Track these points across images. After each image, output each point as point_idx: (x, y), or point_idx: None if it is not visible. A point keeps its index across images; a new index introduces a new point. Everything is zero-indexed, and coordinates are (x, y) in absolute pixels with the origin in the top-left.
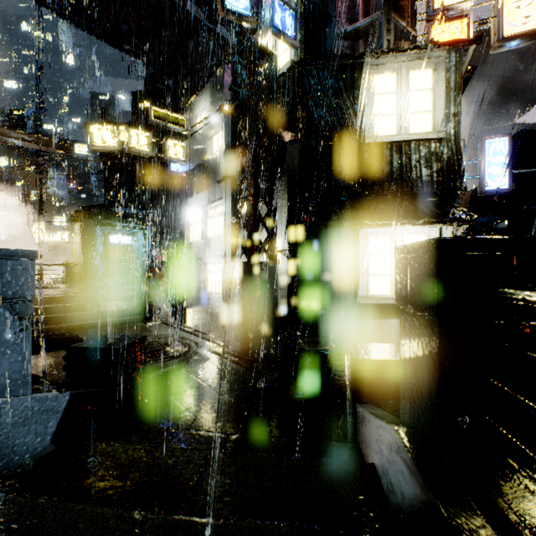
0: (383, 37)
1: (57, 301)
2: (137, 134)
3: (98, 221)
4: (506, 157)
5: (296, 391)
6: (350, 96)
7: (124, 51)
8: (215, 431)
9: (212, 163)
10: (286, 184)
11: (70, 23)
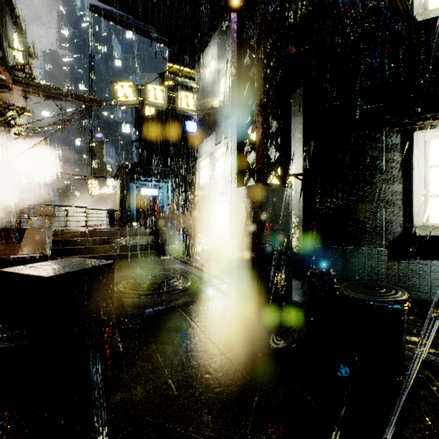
0: None
1: (88, 234)
2: (154, 88)
3: (132, 177)
4: None
5: (338, 366)
6: None
7: (152, 39)
8: (202, 437)
9: (219, 106)
10: (300, 97)
11: (113, 22)
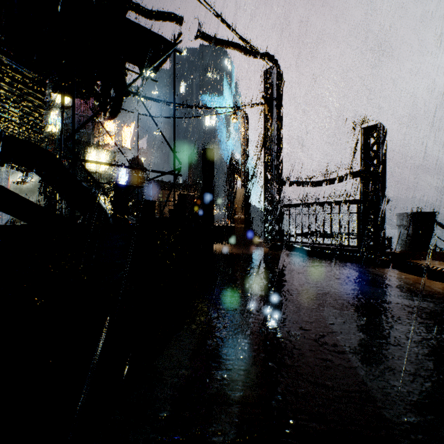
0: (92, 140)
1: None
2: None
3: None
4: (125, 176)
5: None
6: (82, 155)
7: None
8: None
9: None
10: None
11: None
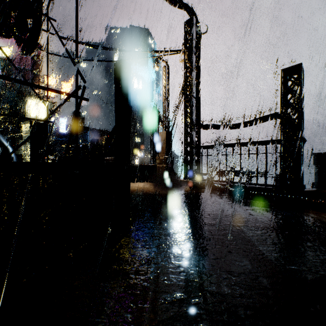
0: (31, 90)
1: None
2: None
3: None
4: (65, 124)
5: None
6: (21, 103)
7: None
8: None
9: None
10: None
11: None
